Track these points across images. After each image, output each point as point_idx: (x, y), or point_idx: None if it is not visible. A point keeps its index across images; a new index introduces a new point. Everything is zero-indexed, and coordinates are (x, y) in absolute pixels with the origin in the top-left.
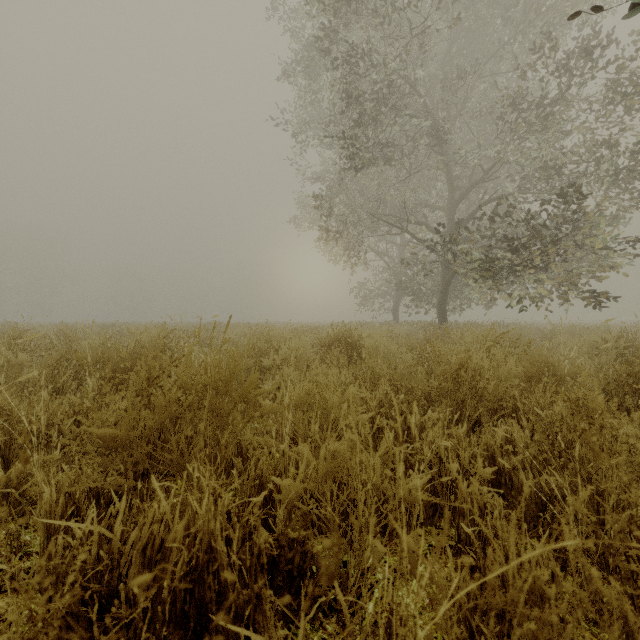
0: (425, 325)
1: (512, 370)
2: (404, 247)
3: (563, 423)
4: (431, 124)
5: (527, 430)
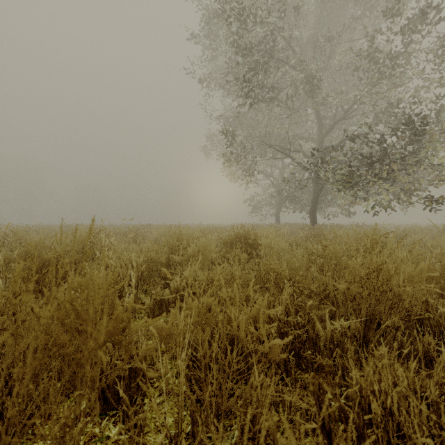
0: (301, 226)
1: (424, 275)
2: (284, 170)
3: None
4: (306, 76)
5: None
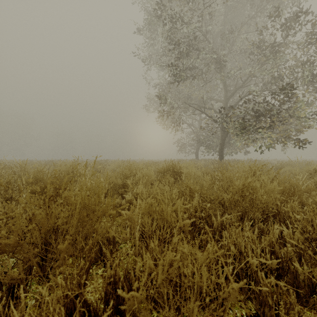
0: (212, 161)
1: (275, 189)
2: (201, 121)
3: (313, 224)
4: (216, 57)
5: (290, 228)
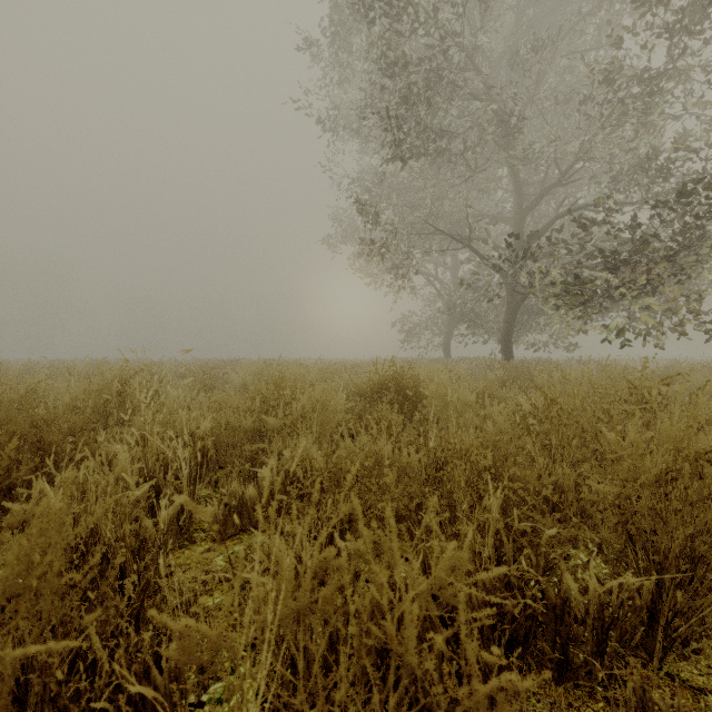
0: (488, 362)
1: None
2: (457, 270)
3: None
4: (496, 112)
5: None
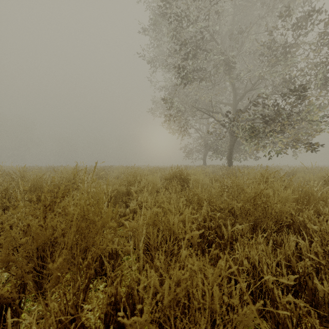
0: (221, 167)
1: (290, 197)
2: (209, 126)
3: None
4: (224, 59)
5: (307, 240)
